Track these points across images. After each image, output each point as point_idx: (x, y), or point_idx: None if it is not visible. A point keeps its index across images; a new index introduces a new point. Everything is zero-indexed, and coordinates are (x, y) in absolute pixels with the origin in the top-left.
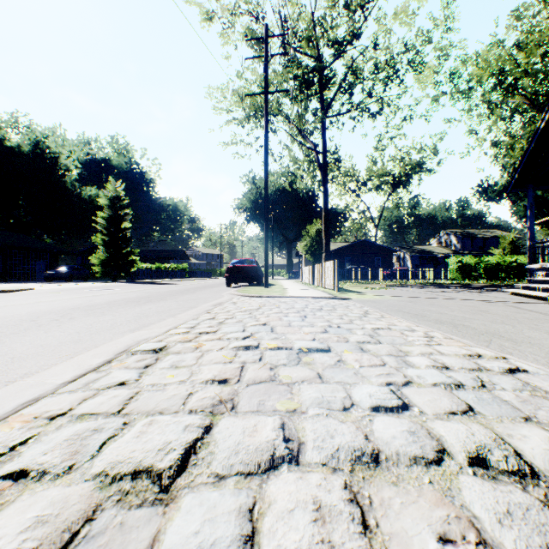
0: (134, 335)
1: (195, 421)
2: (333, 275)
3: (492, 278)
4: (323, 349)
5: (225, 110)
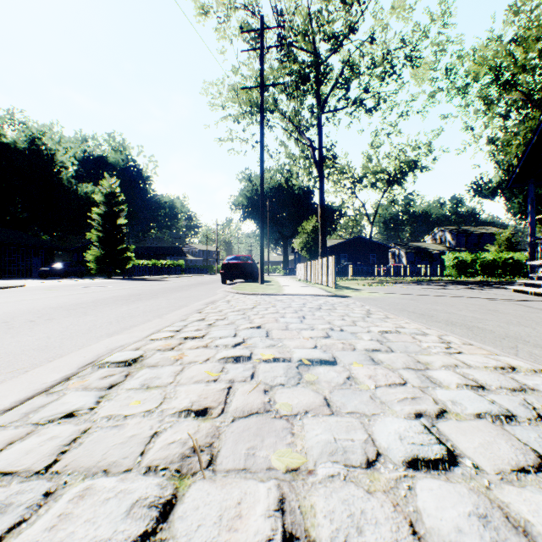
0: (110, 341)
1: (150, 491)
2: (330, 272)
3: (489, 274)
4: (328, 361)
5: (220, 106)
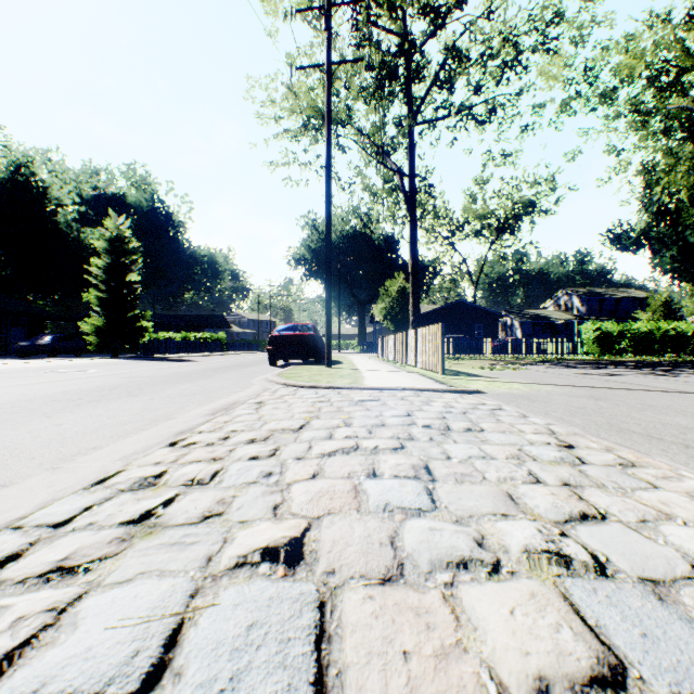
0: None
1: None
2: (434, 348)
3: (642, 352)
4: None
5: (273, 118)
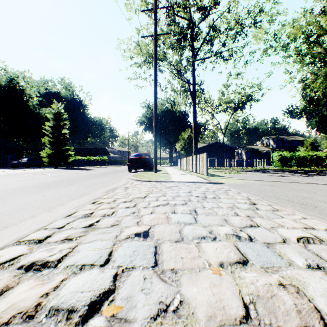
0: None
1: None
2: (203, 164)
3: (301, 165)
4: None
5: (129, 57)
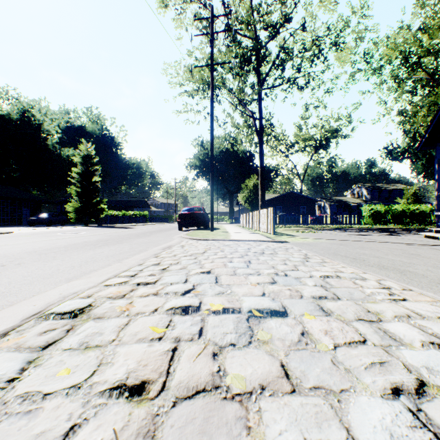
0: (66, 287)
1: None
2: (269, 221)
3: (399, 223)
4: (278, 311)
5: (178, 84)
